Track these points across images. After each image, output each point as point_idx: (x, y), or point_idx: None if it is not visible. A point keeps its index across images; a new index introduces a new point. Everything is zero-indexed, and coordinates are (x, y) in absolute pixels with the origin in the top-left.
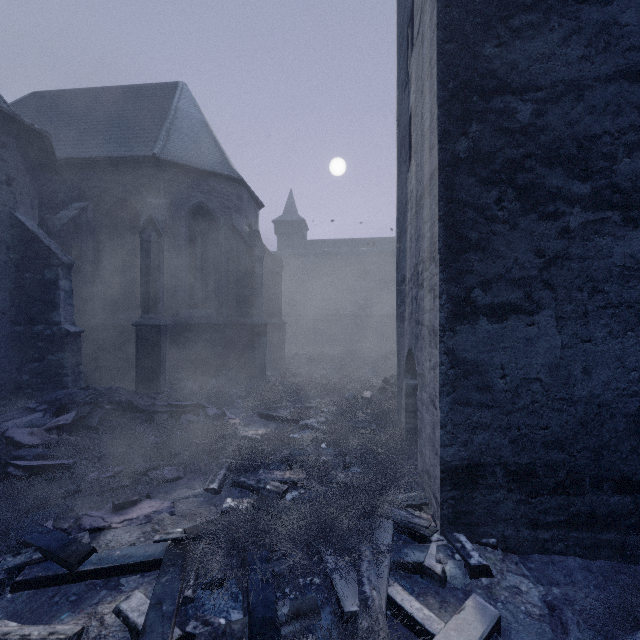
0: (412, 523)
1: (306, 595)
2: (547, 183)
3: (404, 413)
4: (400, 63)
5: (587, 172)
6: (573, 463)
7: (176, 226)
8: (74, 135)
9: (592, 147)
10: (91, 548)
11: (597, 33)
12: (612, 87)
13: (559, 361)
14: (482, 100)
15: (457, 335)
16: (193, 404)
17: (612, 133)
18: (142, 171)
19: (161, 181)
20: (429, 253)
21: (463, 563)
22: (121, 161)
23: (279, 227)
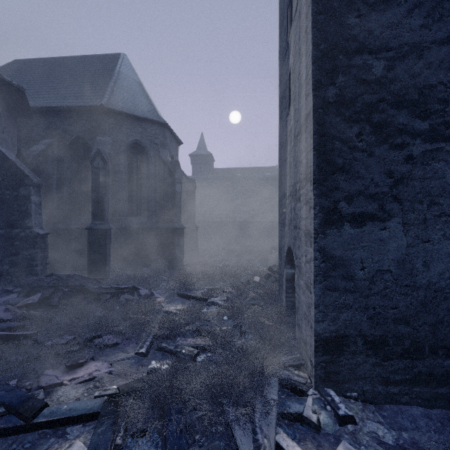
0: (293, 380)
1: (212, 442)
2: (396, 121)
3: (285, 294)
4: (281, 36)
5: (426, 113)
6: (416, 335)
7: (118, 157)
8: (44, 90)
9: (430, 94)
10: (44, 403)
11: (433, 7)
12: (445, 48)
13: (405, 257)
14: (346, 58)
15: (327, 237)
16: (129, 287)
17: (445, 83)
18: (93, 117)
19: (107, 124)
20: (305, 175)
21: (333, 413)
22: (78, 109)
23: (194, 159)
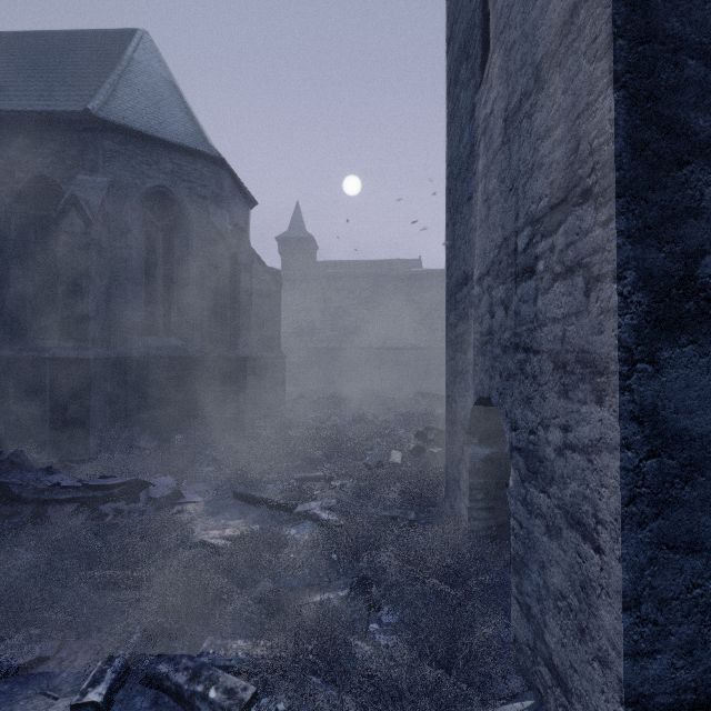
0: None
1: None
2: None
3: (466, 502)
4: None
5: None
6: None
7: (123, 217)
8: None
9: None
10: None
11: None
12: None
13: None
14: None
15: (664, 372)
16: (127, 482)
17: None
18: (71, 136)
19: (100, 151)
20: (562, 190)
21: None
22: (37, 118)
23: (283, 245)
